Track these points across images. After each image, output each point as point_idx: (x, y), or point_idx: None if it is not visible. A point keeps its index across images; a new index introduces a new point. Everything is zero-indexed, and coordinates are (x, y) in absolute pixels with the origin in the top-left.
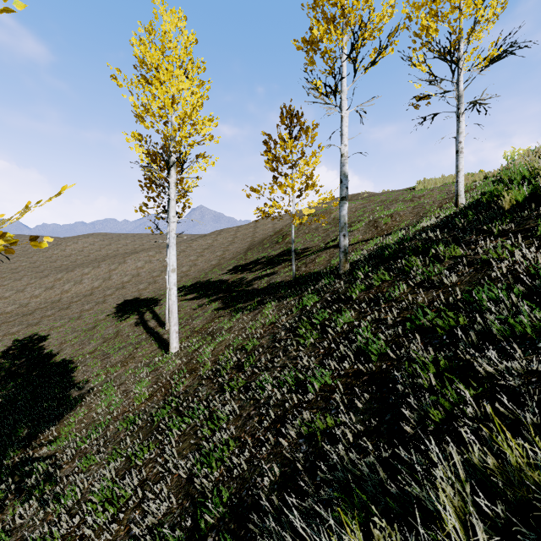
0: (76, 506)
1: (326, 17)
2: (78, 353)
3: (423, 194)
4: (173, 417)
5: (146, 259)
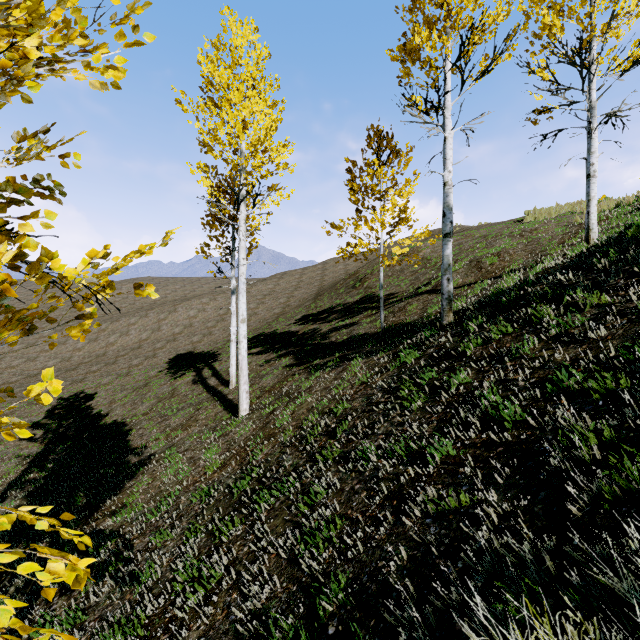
0: (160, 585)
1: (428, 20)
2: (130, 414)
3: (535, 228)
4: (256, 489)
5: (199, 308)
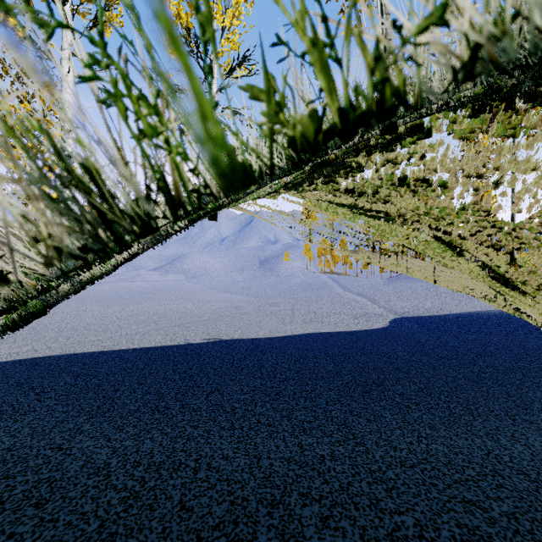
0: None
1: None
2: None
3: None
4: None
5: None
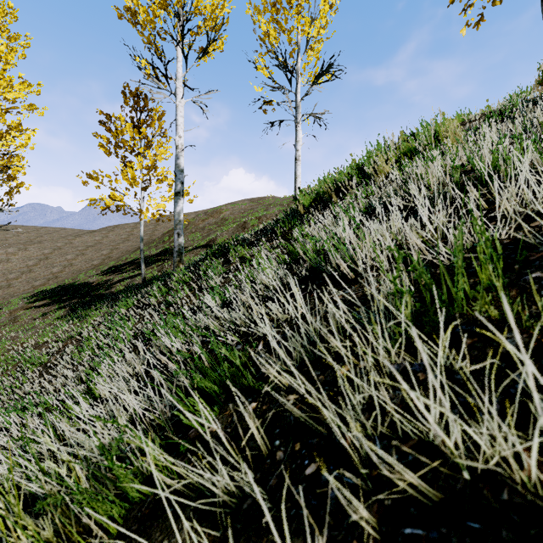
0: None
1: None
2: None
3: None
4: None
5: (2, 258)
